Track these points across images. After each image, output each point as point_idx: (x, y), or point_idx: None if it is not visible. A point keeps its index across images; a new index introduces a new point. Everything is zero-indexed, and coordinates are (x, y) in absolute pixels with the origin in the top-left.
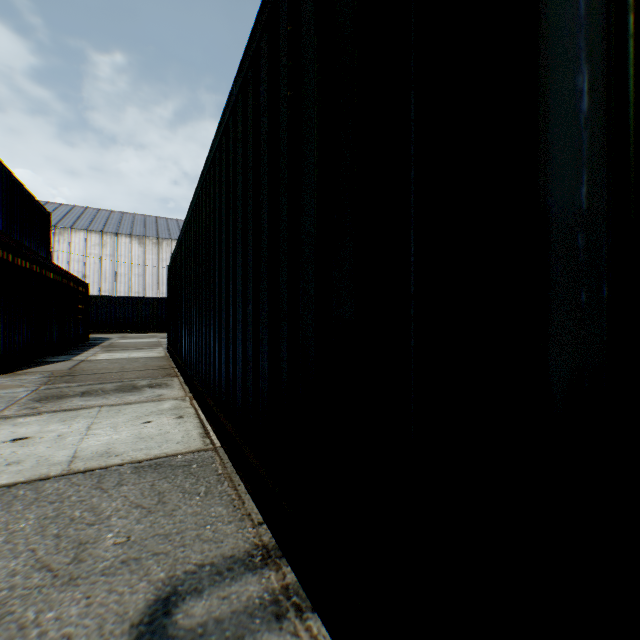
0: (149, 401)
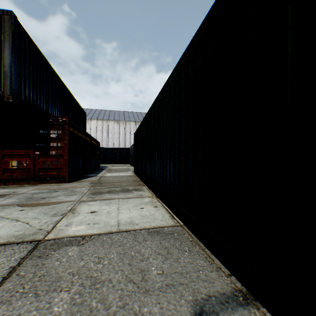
0: (137, 197)
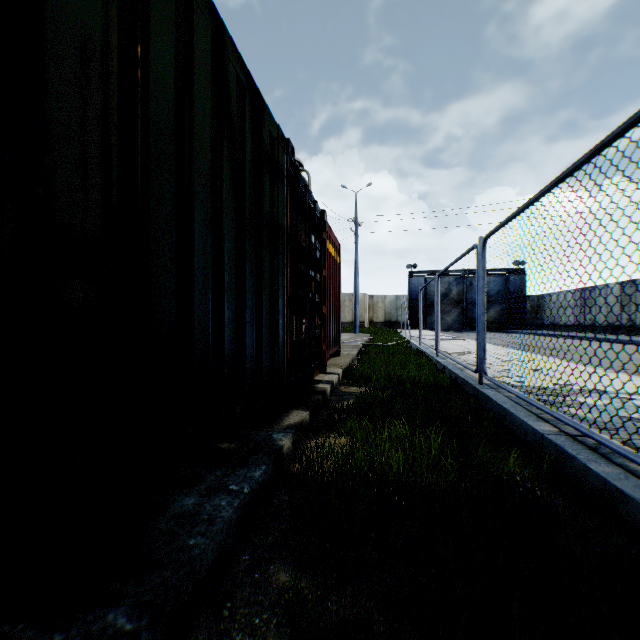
0: None
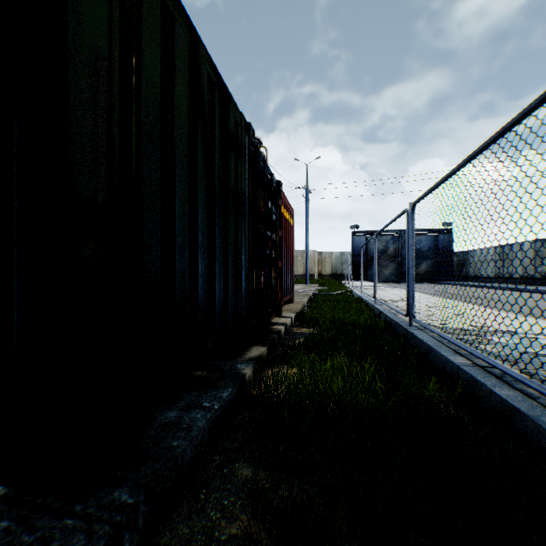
0: None
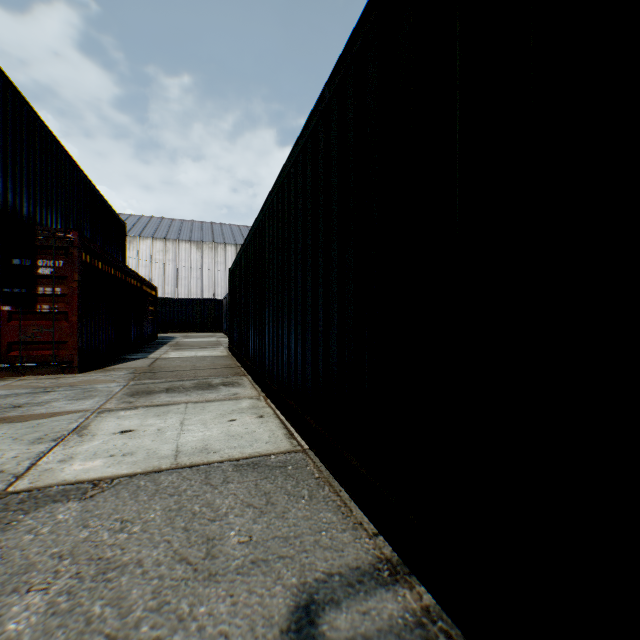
0: (227, 399)
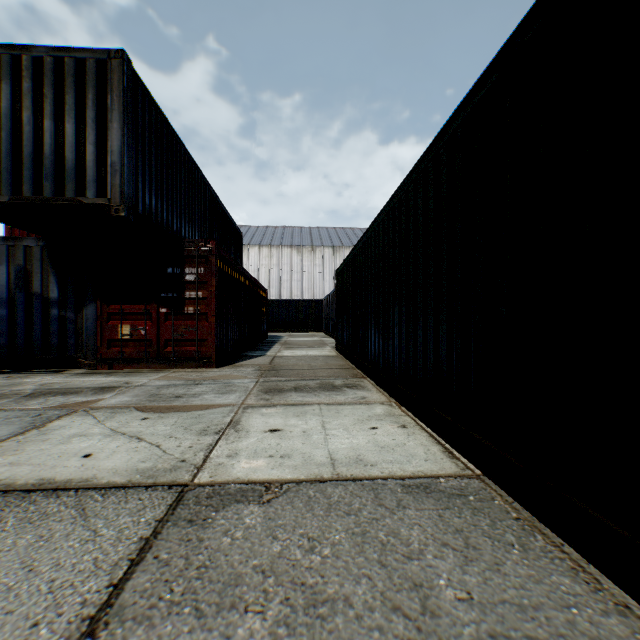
0: (358, 403)
